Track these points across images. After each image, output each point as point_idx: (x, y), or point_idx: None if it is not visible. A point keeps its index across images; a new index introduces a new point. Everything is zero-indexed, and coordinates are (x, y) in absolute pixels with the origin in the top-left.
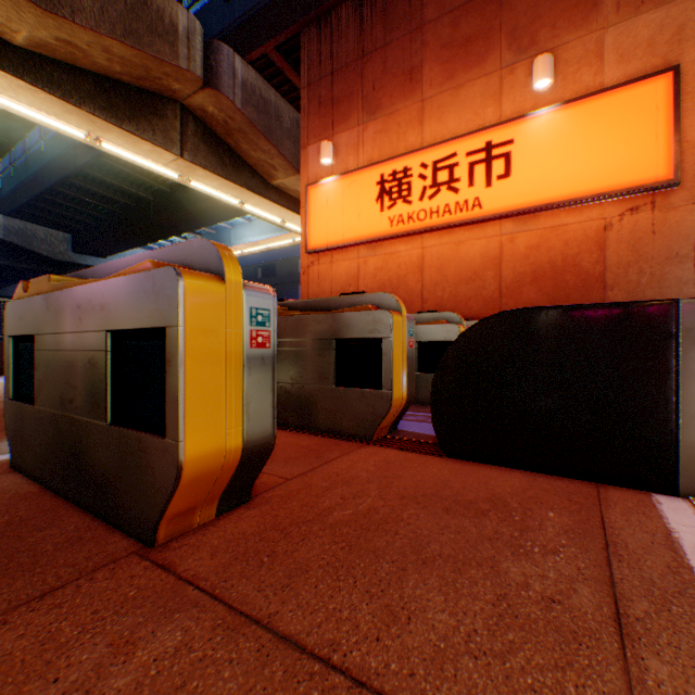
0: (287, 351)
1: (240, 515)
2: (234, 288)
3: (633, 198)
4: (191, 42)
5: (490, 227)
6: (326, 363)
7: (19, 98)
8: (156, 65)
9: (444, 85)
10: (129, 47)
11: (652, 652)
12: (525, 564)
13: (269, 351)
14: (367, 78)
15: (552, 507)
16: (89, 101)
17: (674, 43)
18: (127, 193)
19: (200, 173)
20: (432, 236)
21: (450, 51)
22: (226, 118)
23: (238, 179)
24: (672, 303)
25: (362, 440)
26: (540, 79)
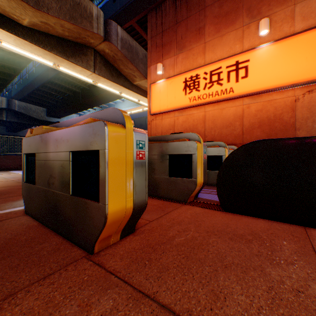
0: None
1: (131, 239)
2: (129, 131)
3: (310, 85)
4: (98, 21)
5: (237, 101)
6: (164, 166)
7: (25, 48)
8: (83, 32)
9: (215, 35)
10: (72, 24)
11: None
12: (278, 269)
13: (144, 161)
14: (178, 34)
15: (284, 239)
16: (54, 49)
17: None
18: (70, 90)
19: (102, 79)
20: (209, 106)
21: (218, 19)
22: (113, 55)
23: (119, 82)
24: None
25: (182, 202)
26: (262, 30)
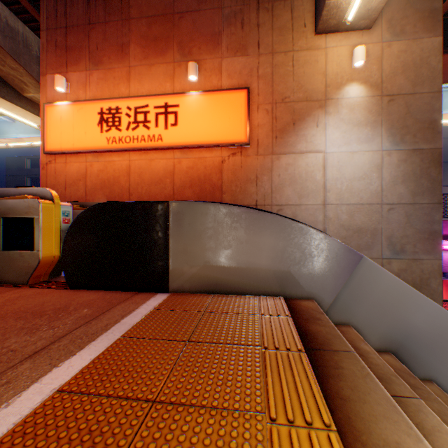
0: None
1: None
2: None
3: (234, 148)
4: None
5: (169, 153)
6: None
7: None
8: None
9: (143, 61)
10: None
11: (34, 360)
12: (25, 337)
13: None
14: (93, 40)
15: (92, 307)
16: None
17: (250, 76)
18: None
19: None
20: (136, 153)
21: (147, 41)
22: None
23: None
24: (168, 202)
25: (20, 285)
26: (191, 75)
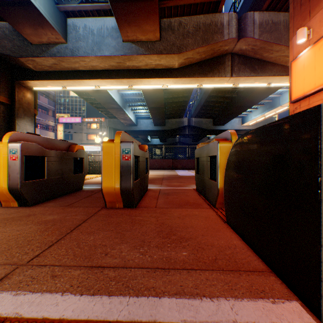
0: (201, 162)
1: (126, 209)
2: (117, 144)
3: None
4: (229, 25)
5: None
6: (207, 167)
7: (178, 83)
8: (215, 46)
9: None
10: (203, 47)
11: (83, 272)
12: (127, 248)
13: (130, 161)
14: None
15: (193, 253)
16: (195, 74)
17: None
18: (226, 97)
19: (241, 79)
20: None
21: None
22: (251, 47)
23: (262, 73)
24: (316, 109)
25: (210, 206)
26: None
